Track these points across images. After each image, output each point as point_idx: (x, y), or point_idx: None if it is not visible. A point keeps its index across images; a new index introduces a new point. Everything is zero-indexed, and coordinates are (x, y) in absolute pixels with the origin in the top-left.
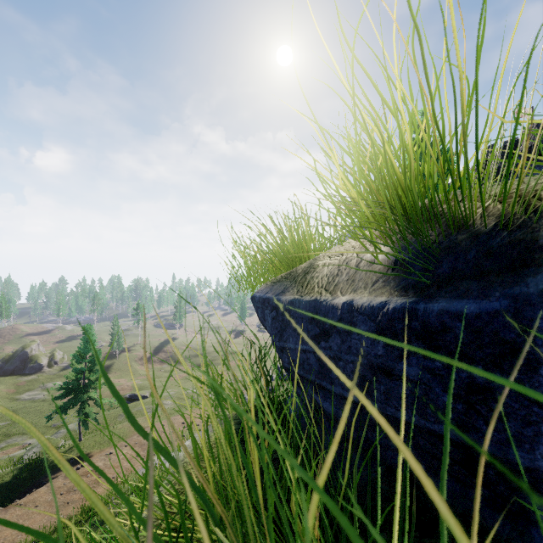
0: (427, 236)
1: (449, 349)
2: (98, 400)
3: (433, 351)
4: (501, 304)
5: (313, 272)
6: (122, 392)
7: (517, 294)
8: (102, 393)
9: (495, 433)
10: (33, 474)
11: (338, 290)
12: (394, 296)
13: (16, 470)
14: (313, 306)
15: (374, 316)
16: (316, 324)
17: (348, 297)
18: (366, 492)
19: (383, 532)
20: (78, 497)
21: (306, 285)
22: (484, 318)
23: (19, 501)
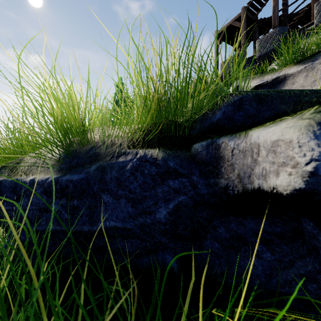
0: (70, 147)
1: (68, 194)
2: None
3: (63, 197)
4: (84, 175)
5: (22, 163)
6: None
7: (88, 172)
8: None
9: (79, 223)
10: None
11: (31, 173)
12: (54, 175)
13: None
14: (14, 183)
15: (43, 185)
16: (15, 193)
17: (34, 176)
18: None
19: None
20: None
21: (15, 171)
22: (78, 181)
23: None
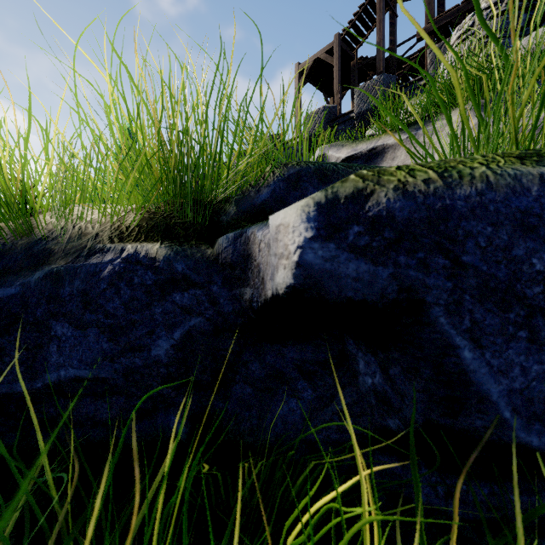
0: None
1: None
2: None
3: None
4: (16, 289)
5: None
6: None
7: (25, 283)
8: None
9: (6, 378)
10: None
11: None
12: None
13: None
14: None
15: None
16: None
17: None
18: None
19: None
20: None
21: None
22: (5, 300)
23: None
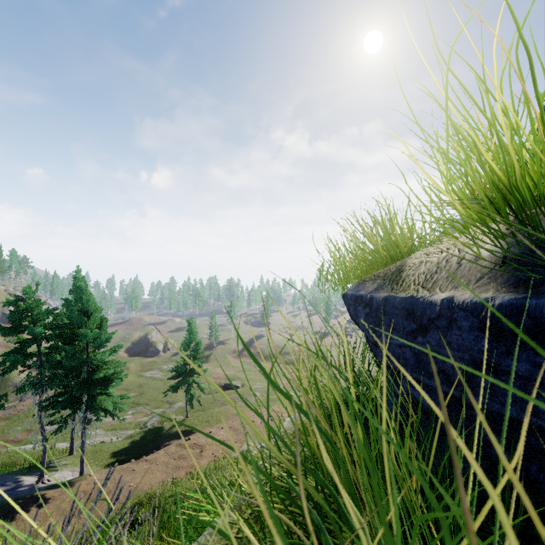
0: (542, 229)
1: None
2: (200, 385)
3: None
4: None
5: (408, 270)
6: (218, 380)
7: None
8: (202, 379)
9: None
10: (154, 438)
11: (436, 287)
12: (501, 292)
13: (143, 432)
14: (409, 303)
15: (477, 312)
16: (412, 320)
17: (447, 294)
18: (466, 481)
19: (485, 516)
20: (186, 464)
21: (401, 283)
22: None
23: (145, 458)
